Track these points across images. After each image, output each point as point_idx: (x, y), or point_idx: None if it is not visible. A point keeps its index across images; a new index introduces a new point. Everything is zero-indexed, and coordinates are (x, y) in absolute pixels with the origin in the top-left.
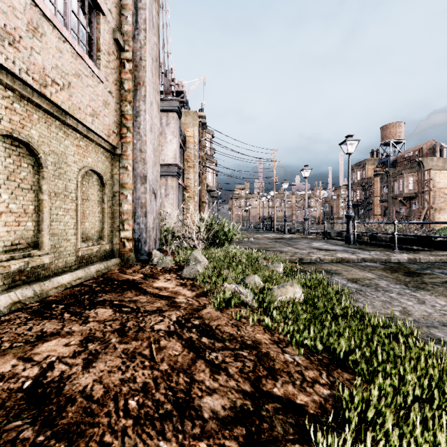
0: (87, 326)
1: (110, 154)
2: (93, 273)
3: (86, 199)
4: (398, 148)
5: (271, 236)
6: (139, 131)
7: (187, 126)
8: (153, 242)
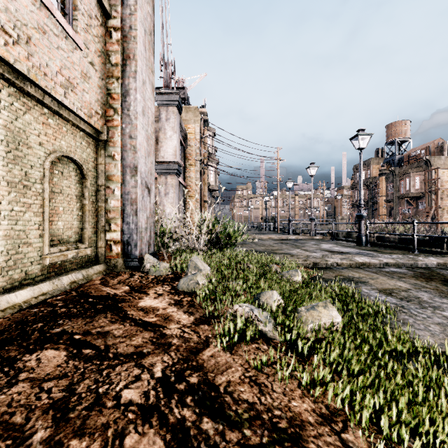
0: (9, 394)
1: (92, 139)
2: (65, 285)
3: (59, 192)
4: (404, 147)
5: (276, 237)
6: (128, 114)
7: (188, 122)
8: (146, 244)
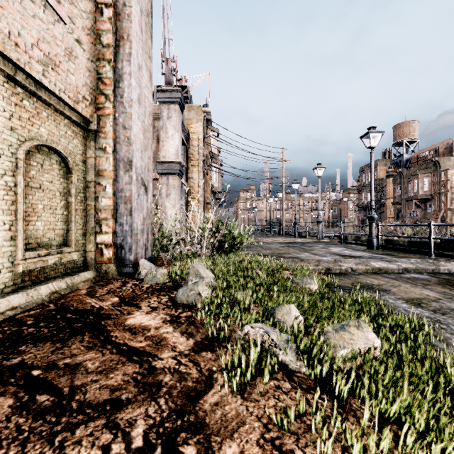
0: None
1: (80, 129)
2: (43, 297)
3: (39, 188)
4: (412, 148)
5: (281, 240)
6: (122, 101)
7: (191, 121)
8: (142, 248)
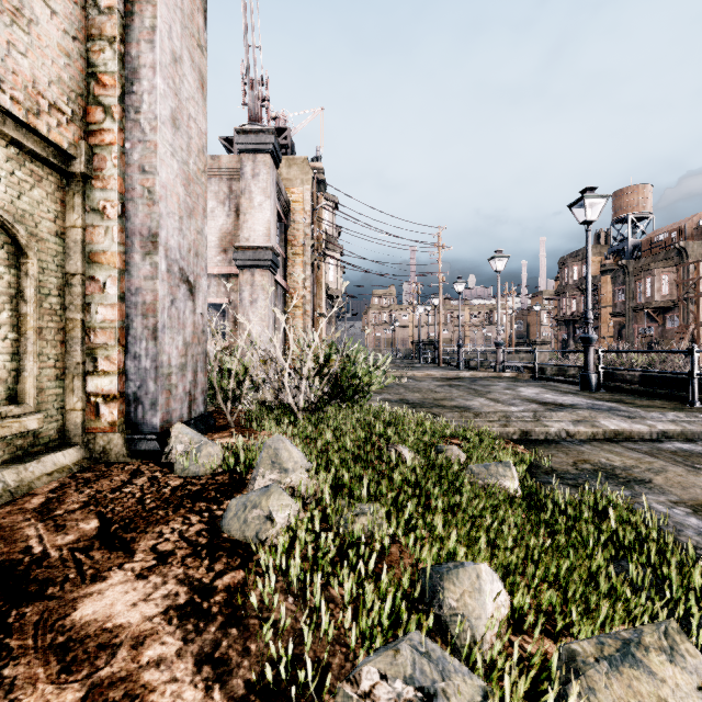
0: None
1: (50, 170)
2: None
3: None
4: (642, 227)
5: (438, 374)
6: (138, 119)
7: (292, 183)
8: (183, 400)
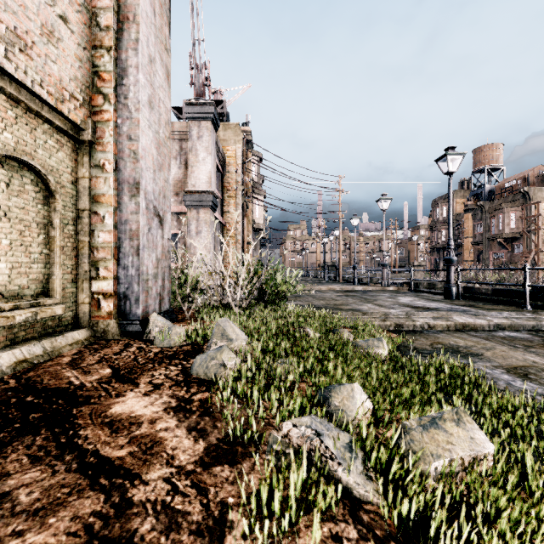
0: None
1: (68, 139)
2: (3, 368)
3: (2, 216)
4: (495, 176)
5: (338, 288)
6: (126, 103)
7: (227, 143)
8: (155, 298)
